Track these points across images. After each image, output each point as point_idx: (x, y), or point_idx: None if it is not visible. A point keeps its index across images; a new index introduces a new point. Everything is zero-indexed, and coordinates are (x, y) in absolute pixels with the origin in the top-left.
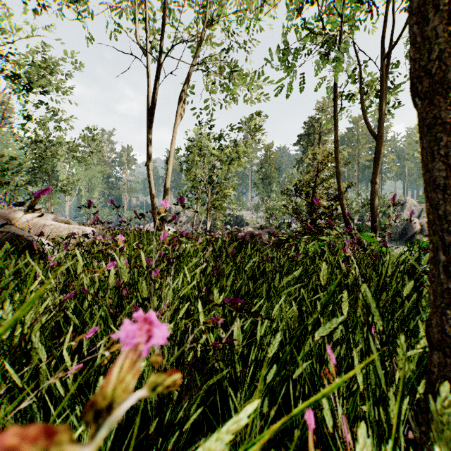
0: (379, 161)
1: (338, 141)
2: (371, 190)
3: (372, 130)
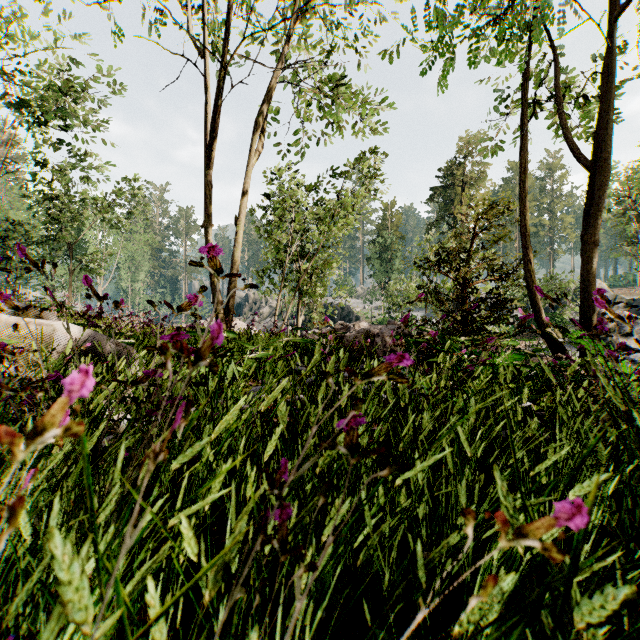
0: (600, 204)
1: (523, 170)
2: (584, 256)
3: (579, 153)
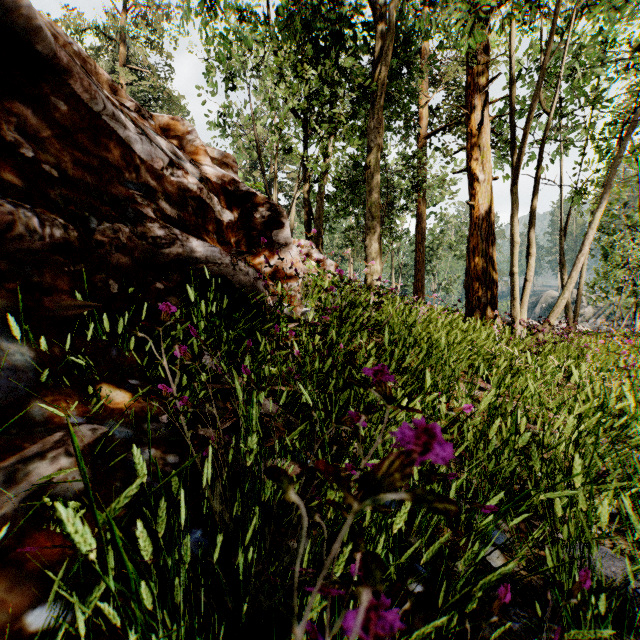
0: None
1: None
2: None
3: None
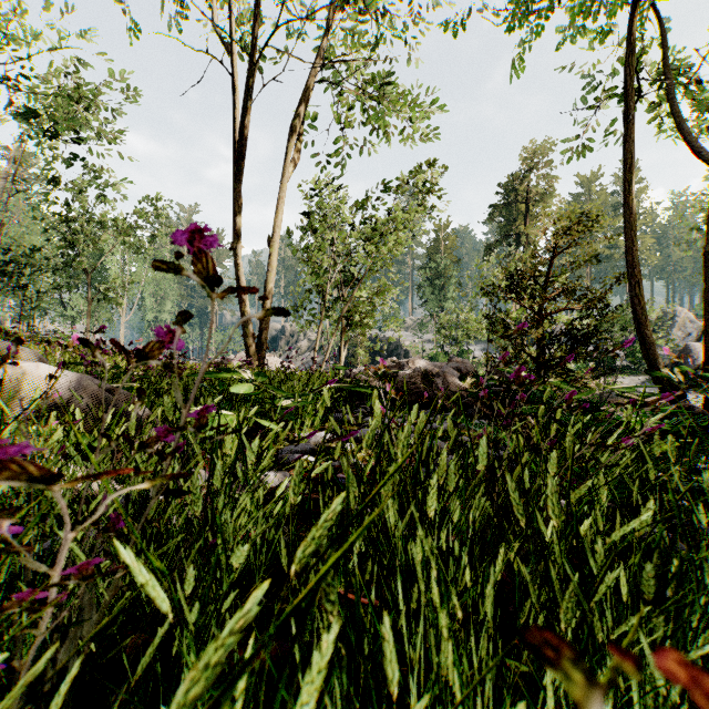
0: None
1: (630, 167)
2: None
3: (698, 146)
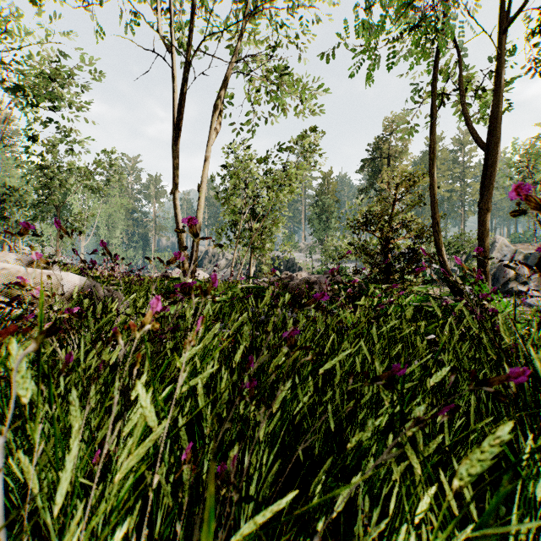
0: (492, 178)
1: (431, 151)
2: (480, 220)
3: (477, 136)
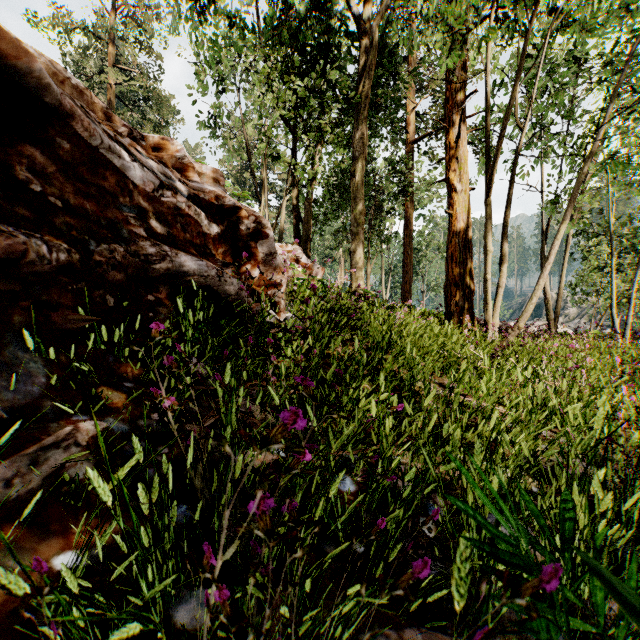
0: None
1: None
2: None
3: None
